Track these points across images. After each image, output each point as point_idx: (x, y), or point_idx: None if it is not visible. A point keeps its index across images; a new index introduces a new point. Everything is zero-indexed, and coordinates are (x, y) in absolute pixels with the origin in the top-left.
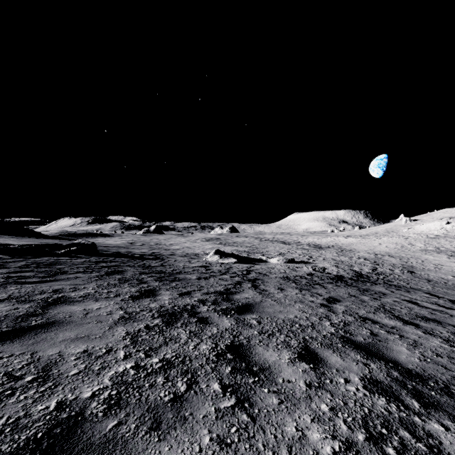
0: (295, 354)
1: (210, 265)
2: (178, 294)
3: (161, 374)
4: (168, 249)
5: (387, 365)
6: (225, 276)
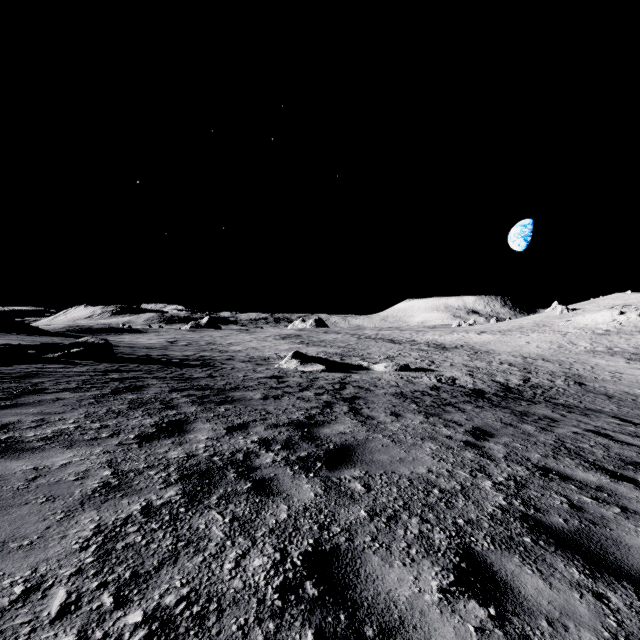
0: (449, 573)
1: (284, 375)
2: (225, 429)
3: None
4: (225, 351)
5: None
6: (307, 394)
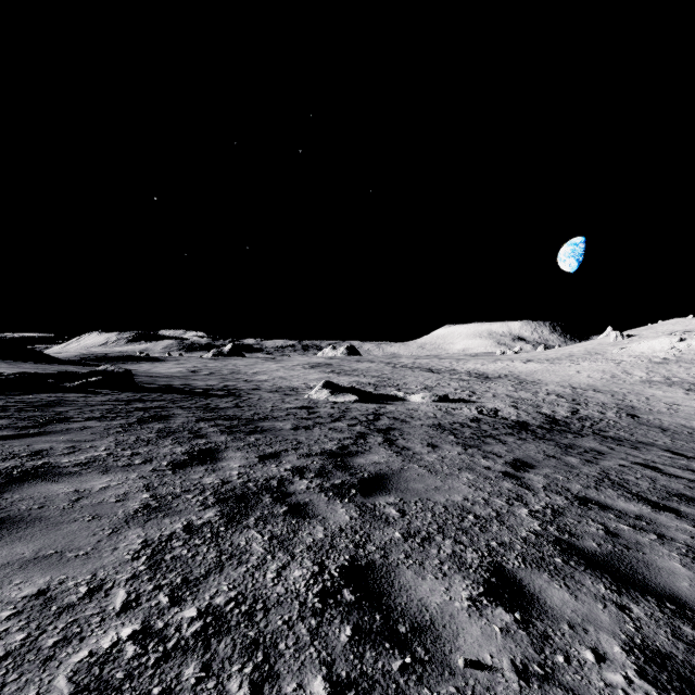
0: (479, 585)
1: (315, 406)
2: (257, 458)
3: (195, 654)
4: (251, 381)
5: (663, 606)
6: (340, 425)
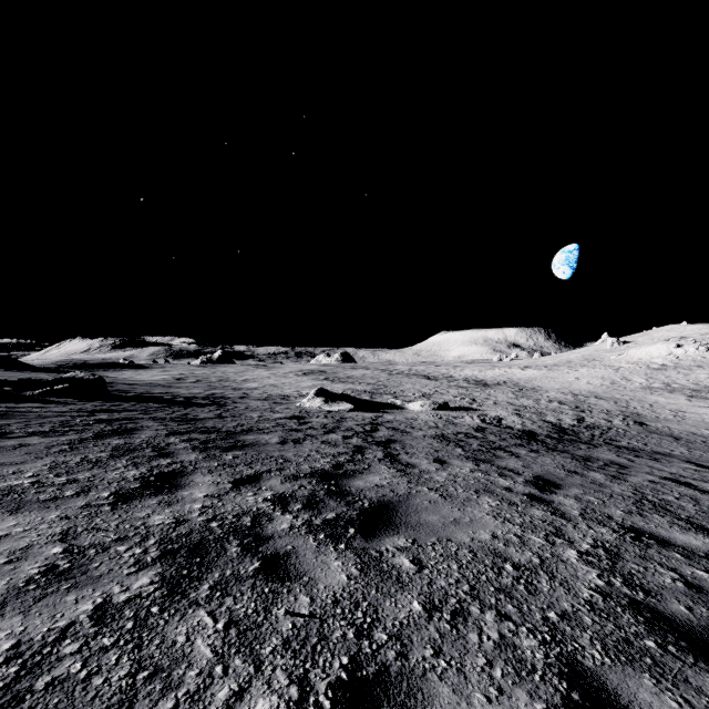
0: None
1: (306, 415)
2: (230, 483)
3: None
4: (239, 389)
5: None
6: (334, 437)
